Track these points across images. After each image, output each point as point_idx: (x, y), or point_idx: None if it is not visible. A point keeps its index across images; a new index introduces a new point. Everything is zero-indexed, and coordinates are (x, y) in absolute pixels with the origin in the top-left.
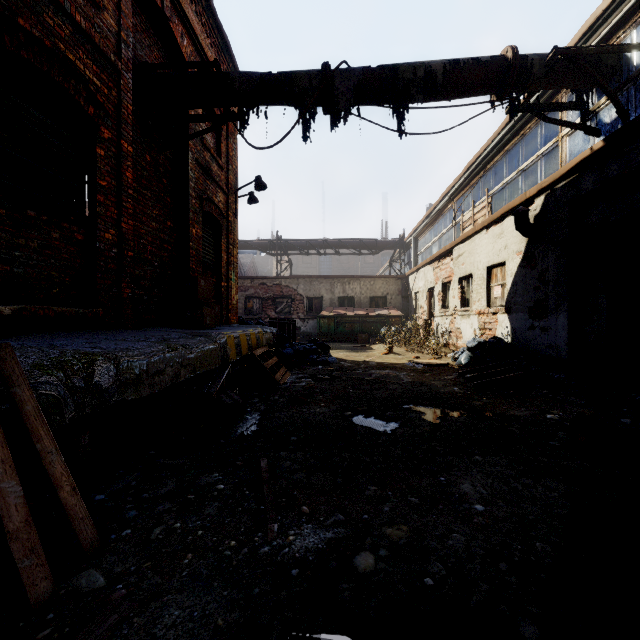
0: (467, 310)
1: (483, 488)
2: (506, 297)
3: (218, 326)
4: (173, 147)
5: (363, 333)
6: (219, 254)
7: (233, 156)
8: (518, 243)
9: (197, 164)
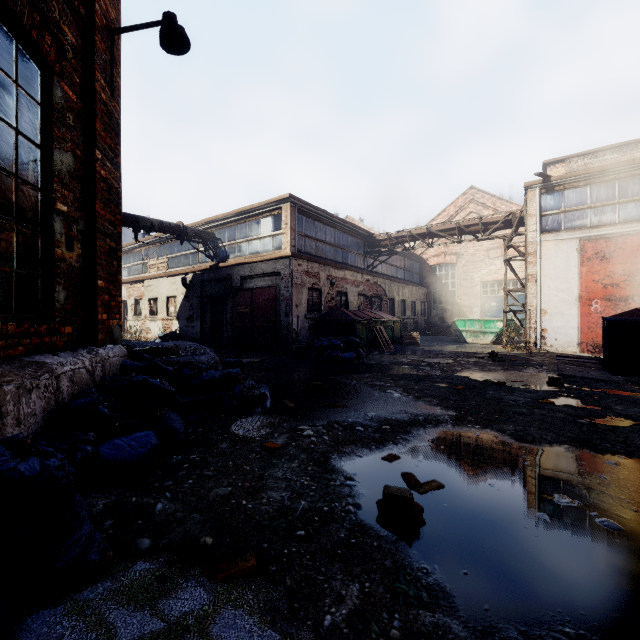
0: (155, 317)
1: None
2: (177, 312)
3: None
4: None
5: None
6: None
7: None
8: (183, 289)
9: None
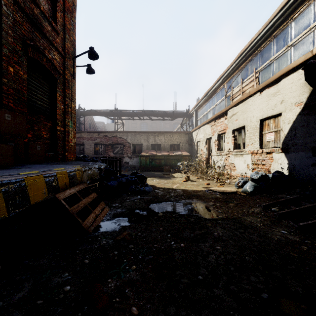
0: (241, 151)
1: None
2: (283, 140)
3: (42, 163)
4: None
5: (166, 166)
6: (54, 103)
7: (71, 29)
8: (298, 96)
9: (19, 8)
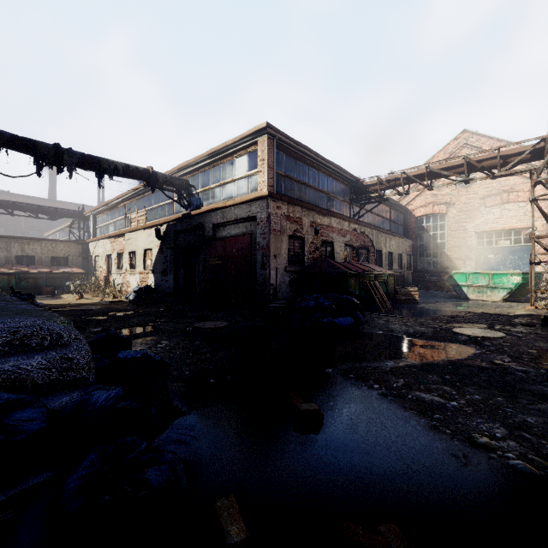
0: (134, 271)
1: (137, 320)
2: (153, 266)
3: None
4: None
5: (48, 287)
6: None
7: None
8: (157, 241)
9: None
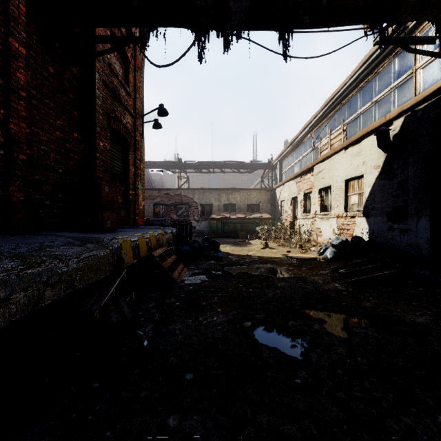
0: (327, 214)
1: None
2: (364, 204)
3: (124, 228)
4: (77, 63)
5: (243, 231)
6: (127, 167)
7: (140, 87)
8: (376, 159)
9: (105, 86)
